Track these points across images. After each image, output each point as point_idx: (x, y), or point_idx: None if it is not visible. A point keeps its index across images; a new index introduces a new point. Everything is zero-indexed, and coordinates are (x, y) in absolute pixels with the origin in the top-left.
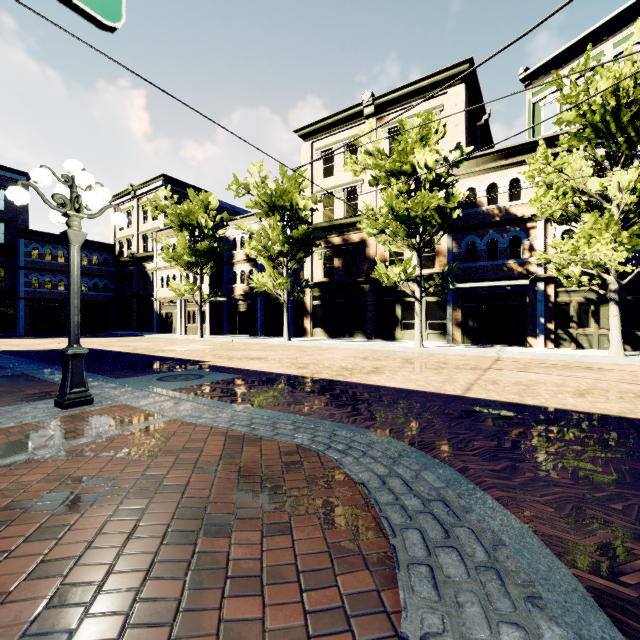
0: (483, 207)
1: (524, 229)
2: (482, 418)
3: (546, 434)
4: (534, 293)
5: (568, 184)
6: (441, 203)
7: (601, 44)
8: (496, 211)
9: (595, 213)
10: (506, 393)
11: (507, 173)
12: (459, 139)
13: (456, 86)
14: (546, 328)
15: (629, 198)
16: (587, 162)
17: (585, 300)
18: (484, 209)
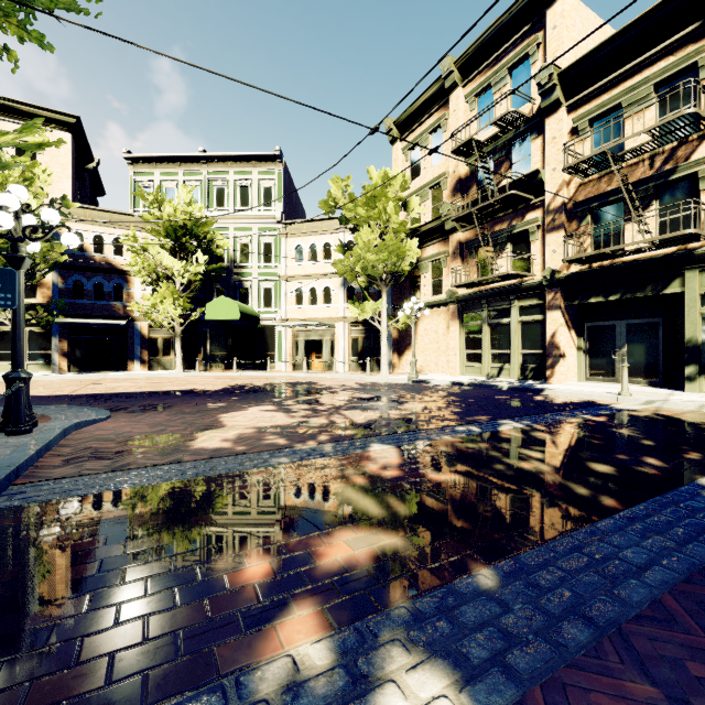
0: (91, 253)
1: (126, 280)
2: (81, 398)
3: (112, 398)
4: (134, 330)
5: (153, 258)
6: (47, 246)
7: (178, 167)
8: (103, 260)
9: (166, 284)
10: (99, 391)
11: (112, 231)
12: (66, 183)
13: (63, 131)
14: (142, 357)
15: (183, 280)
16: (164, 249)
17: (168, 337)
18: (92, 255)
